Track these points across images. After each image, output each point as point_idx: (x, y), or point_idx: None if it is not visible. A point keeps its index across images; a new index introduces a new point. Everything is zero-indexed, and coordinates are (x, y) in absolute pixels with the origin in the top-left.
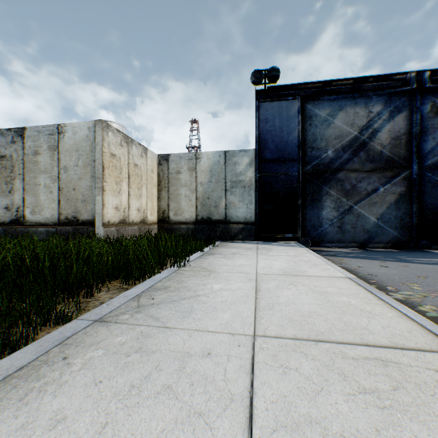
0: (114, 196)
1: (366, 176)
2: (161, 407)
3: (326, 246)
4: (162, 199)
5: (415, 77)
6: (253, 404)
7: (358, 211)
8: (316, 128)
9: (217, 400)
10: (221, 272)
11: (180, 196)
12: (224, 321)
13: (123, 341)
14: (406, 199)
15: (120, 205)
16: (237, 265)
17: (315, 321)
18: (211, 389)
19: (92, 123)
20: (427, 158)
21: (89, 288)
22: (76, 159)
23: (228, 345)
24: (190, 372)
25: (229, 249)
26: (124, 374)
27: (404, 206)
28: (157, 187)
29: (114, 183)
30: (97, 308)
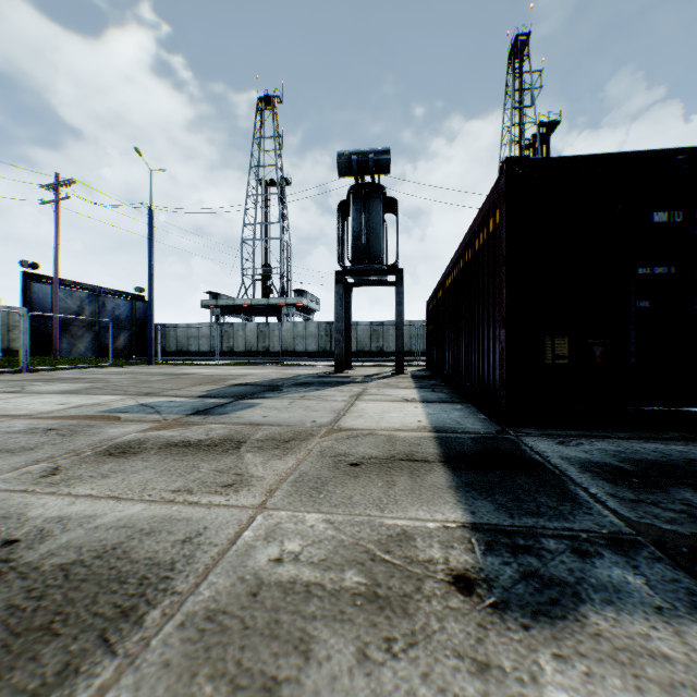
0: None
1: (82, 329)
2: None
3: None
4: None
5: (99, 290)
6: None
7: (79, 345)
8: (61, 302)
9: None
10: None
11: None
12: None
13: None
14: (96, 340)
15: None
16: None
17: None
18: None
19: None
20: (102, 323)
21: None
22: None
23: None
24: None
25: None
26: None
27: (95, 343)
28: None
29: None
30: None
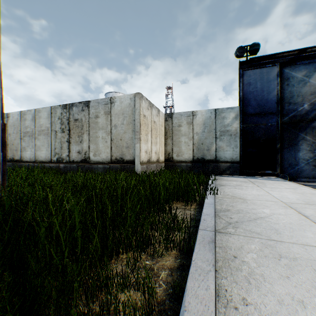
0: (145, 144)
1: None
2: None
3: (301, 180)
4: (168, 145)
5: None
6: None
7: None
8: (292, 87)
9: None
10: (252, 200)
11: (181, 142)
12: (315, 239)
13: (258, 248)
14: None
15: (147, 150)
16: (255, 194)
17: None
18: None
19: (133, 95)
20: None
21: (170, 207)
22: (122, 120)
23: None
24: None
25: (229, 182)
26: (298, 273)
27: None
28: (164, 136)
29: (145, 134)
30: (201, 222)
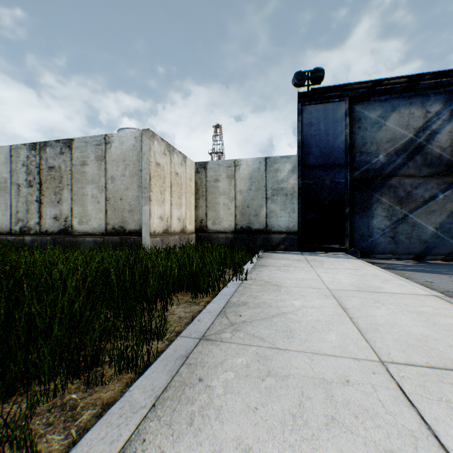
0: (159, 206)
1: (422, 182)
2: (343, 441)
3: (376, 257)
4: (200, 208)
5: None
6: (443, 443)
7: (414, 220)
8: (365, 131)
9: (399, 437)
10: (289, 287)
11: (218, 204)
12: (335, 344)
13: (246, 363)
14: None
15: (164, 215)
16: (300, 279)
17: (437, 346)
18: (382, 422)
19: (139, 133)
20: None
21: (165, 302)
22: (122, 169)
23: (361, 371)
24: (344, 402)
25: (278, 260)
26: (275, 401)
27: None
28: (195, 195)
29: (159, 192)
30: (191, 324)
